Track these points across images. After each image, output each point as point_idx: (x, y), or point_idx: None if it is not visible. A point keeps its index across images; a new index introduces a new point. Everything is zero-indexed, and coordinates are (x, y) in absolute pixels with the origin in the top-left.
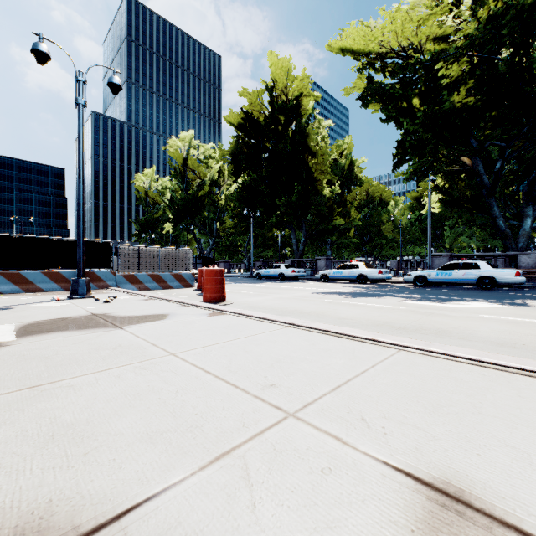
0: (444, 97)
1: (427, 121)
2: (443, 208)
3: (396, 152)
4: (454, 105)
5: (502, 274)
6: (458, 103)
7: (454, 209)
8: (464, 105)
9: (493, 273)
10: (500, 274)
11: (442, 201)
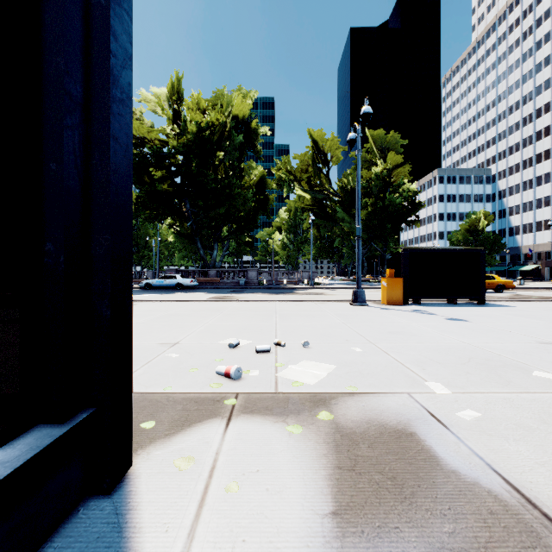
0: (156, 185)
1: (145, 197)
2: (176, 238)
3: (136, 202)
4: (162, 190)
5: (186, 281)
6: (164, 189)
7: (182, 240)
8: (168, 191)
9: (182, 281)
10: (185, 281)
11: (175, 234)
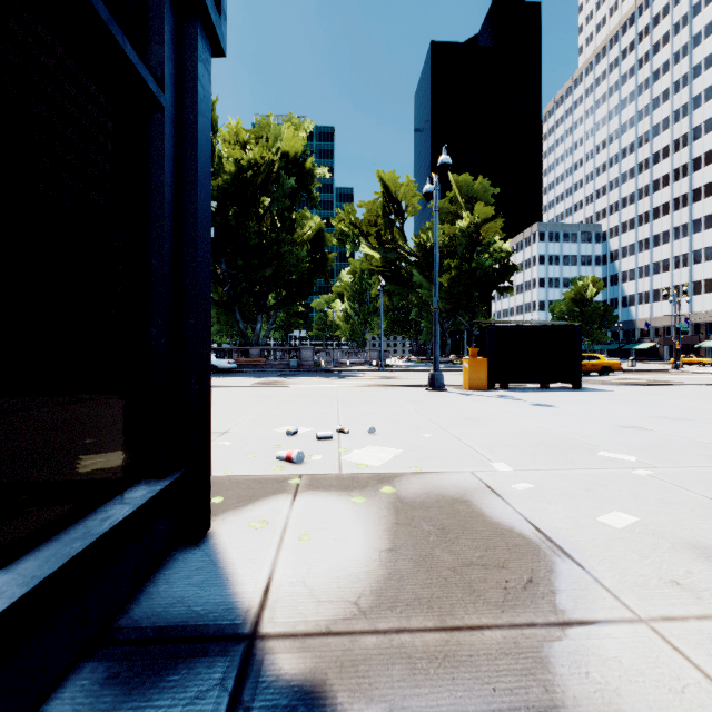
0: None
1: None
2: None
3: None
4: None
5: (221, 363)
6: None
7: (215, 310)
8: None
9: (217, 362)
10: (220, 363)
11: None
